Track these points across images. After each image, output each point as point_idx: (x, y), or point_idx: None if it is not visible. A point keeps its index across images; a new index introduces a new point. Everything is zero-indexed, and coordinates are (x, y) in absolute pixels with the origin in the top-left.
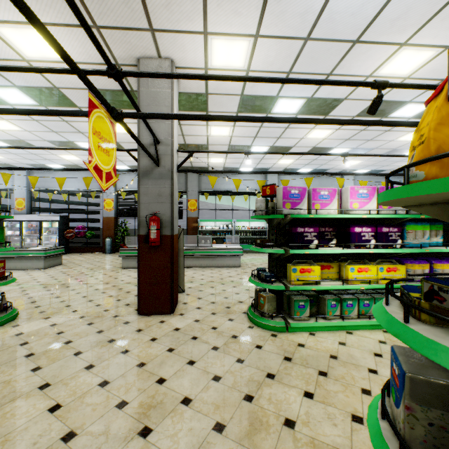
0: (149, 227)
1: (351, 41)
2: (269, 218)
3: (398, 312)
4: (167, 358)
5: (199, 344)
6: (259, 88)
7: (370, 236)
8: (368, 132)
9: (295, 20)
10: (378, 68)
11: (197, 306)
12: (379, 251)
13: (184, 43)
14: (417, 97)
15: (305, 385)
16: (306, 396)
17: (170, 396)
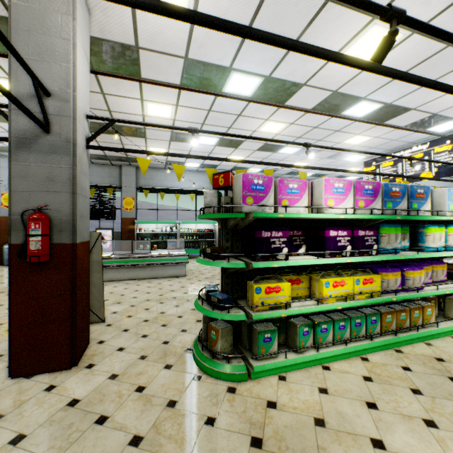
0: (28, 231)
1: None
2: (223, 218)
3: None
4: None
5: (108, 434)
6: (209, 51)
7: (346, 241)
8: (320, 130)
9: None
10: (344, 46)
11: (119, 345)
12: (356, 260)
13: None
14: (372, 93)
15: None
16: None
17: None
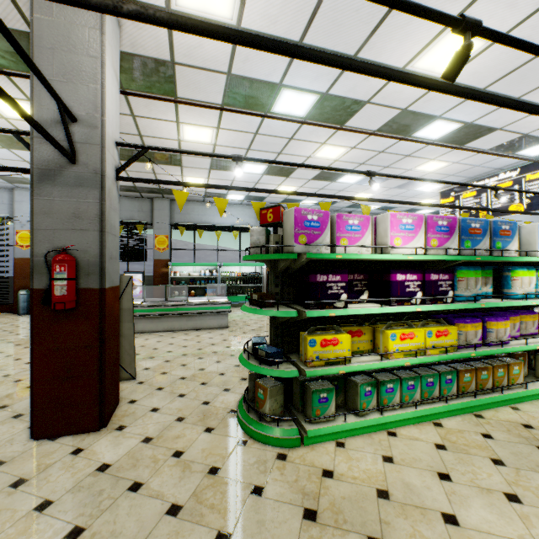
0: (52, 275)
1: None
2: (272, 259)
3: None
4: None
5: (143, 502)
6: (256, 66)
7: (415, 287)
8: (387, 155)
9: None
10: (415, 57)
11: (153, 405)
12: (428, 308)
13: None
14: (449, 111)
15: None
16: None
17: None
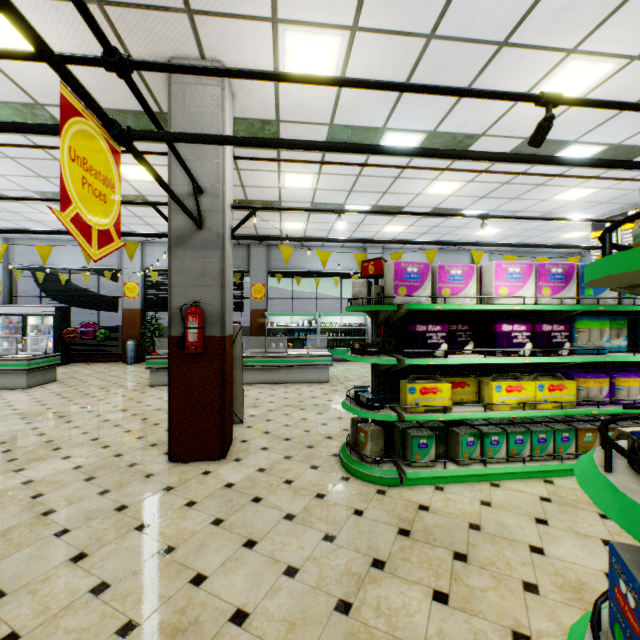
0: (186, 324)
1: (496, 42)
2: (373, 310)
3: (638, 490)
4: (211, 536)
5: (264, 510)
6: (358, 115)
7: (524, 338)
8: (513, 186)
9: (414, 4)
10: (533, 88)
11: (262, 445)
12: (538, 360)
13: (242, 36)
14: (585, 134)
15: (434, 579)
16: (437, 599)
17: (211, 609)
